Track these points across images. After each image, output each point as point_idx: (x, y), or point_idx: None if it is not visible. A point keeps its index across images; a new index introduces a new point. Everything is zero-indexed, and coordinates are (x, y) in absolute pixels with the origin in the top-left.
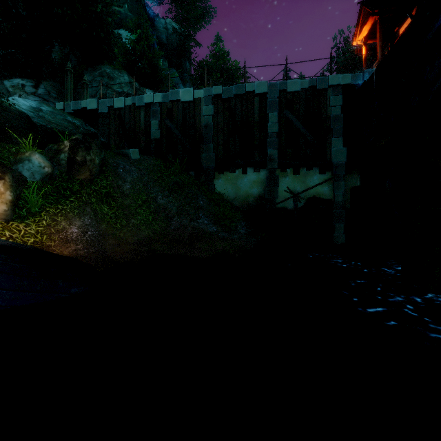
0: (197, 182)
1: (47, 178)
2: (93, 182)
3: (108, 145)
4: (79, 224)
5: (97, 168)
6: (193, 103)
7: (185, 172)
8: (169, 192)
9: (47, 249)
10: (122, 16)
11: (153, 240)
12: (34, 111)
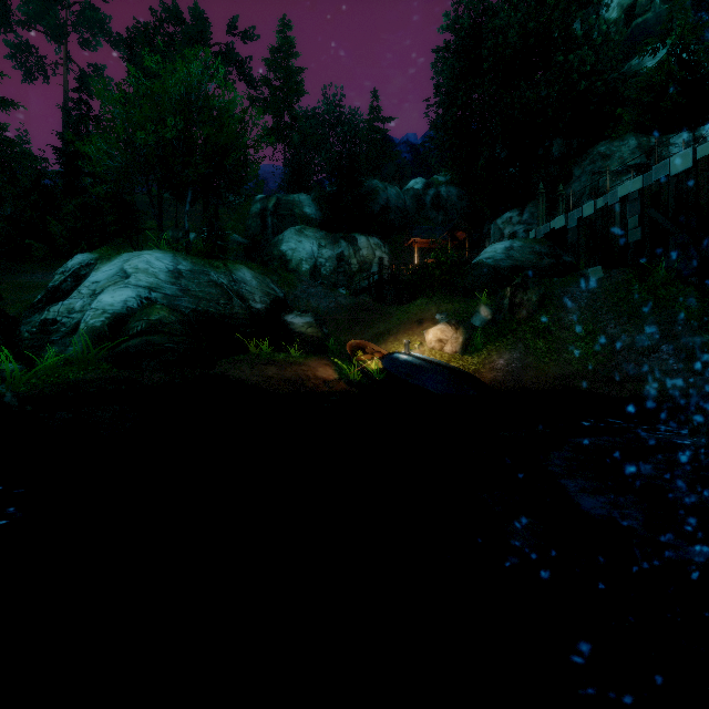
0: (696, 294)
1: (489, 323)
2: (531, 319)
3: (576, 264)
4: (507, 358)
5: (534, 305)
6: (694, 169)
7: (678, 281)
8: (629, 318)
9: (480, 374)
10: (650, 23)
11: (578, 376)
12: (505, 253)
